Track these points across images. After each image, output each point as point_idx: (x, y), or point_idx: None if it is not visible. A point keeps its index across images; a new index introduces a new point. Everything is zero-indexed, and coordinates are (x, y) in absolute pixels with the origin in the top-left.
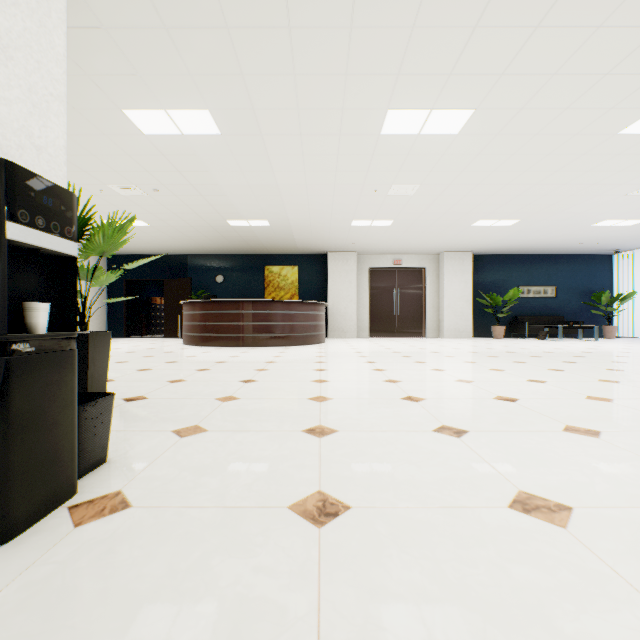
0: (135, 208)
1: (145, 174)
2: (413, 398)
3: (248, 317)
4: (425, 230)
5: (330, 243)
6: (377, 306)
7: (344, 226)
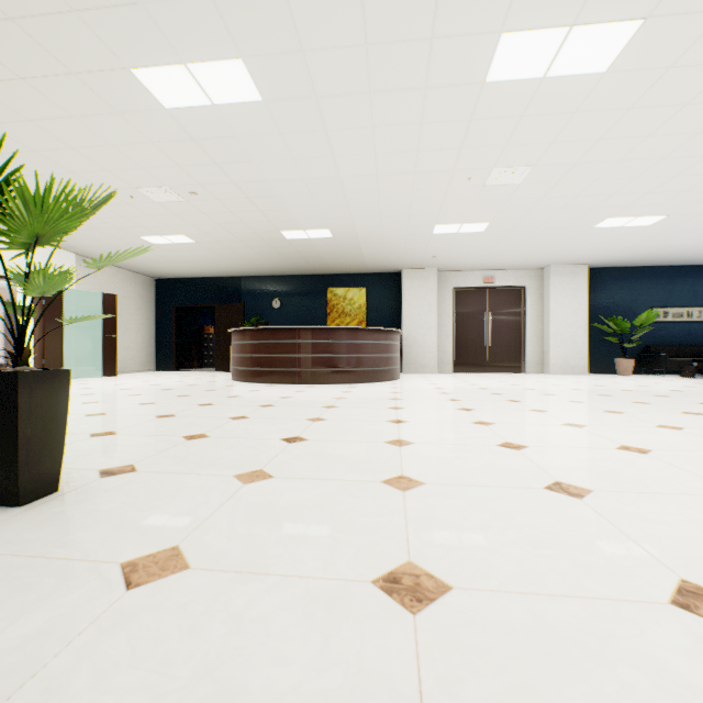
0: (174, 219)
1: (177, 170)
2: (567, 488)
3: (306, 348)
4: (529, 236)
5: (405, 258)
6: (463, 334)
7: (424, 234)
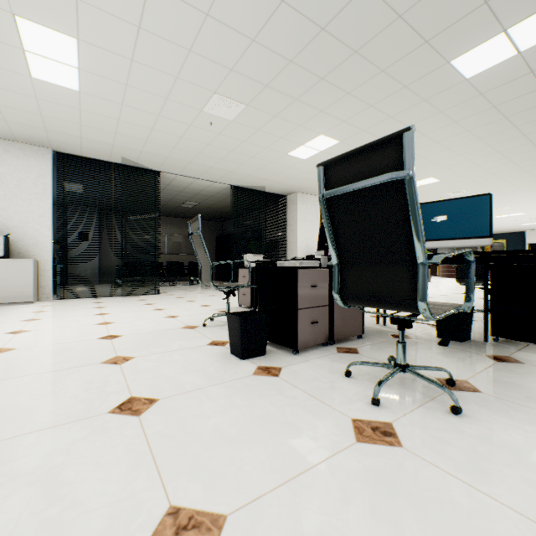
0: None
1: None
2: None
3: None
4: None
5: (520, 229)
6: None
7: (518, 225)
